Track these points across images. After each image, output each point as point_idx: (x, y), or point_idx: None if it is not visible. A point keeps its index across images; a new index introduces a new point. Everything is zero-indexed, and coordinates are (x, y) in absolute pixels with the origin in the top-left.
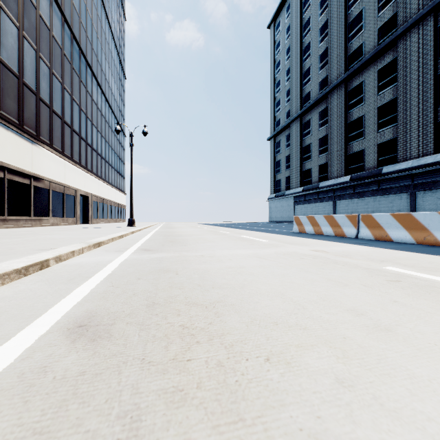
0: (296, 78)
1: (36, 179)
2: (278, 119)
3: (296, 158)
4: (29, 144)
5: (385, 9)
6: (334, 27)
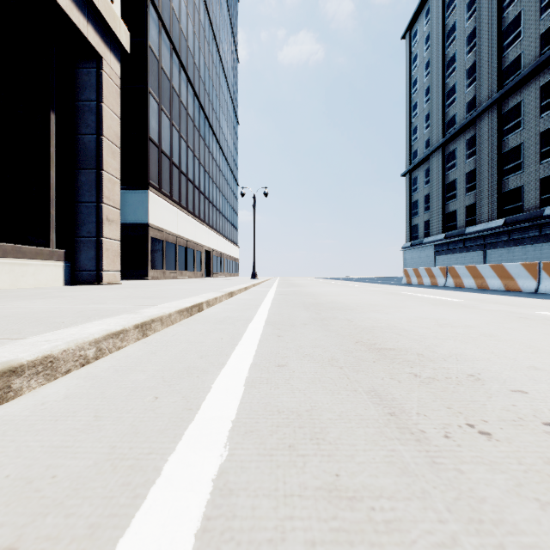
0: (437, 99)
1: (179, 239)
2: (414, 150)
3: (437, 198)
4: (176, 211)
5: (549, 11)
6: (484, 36)
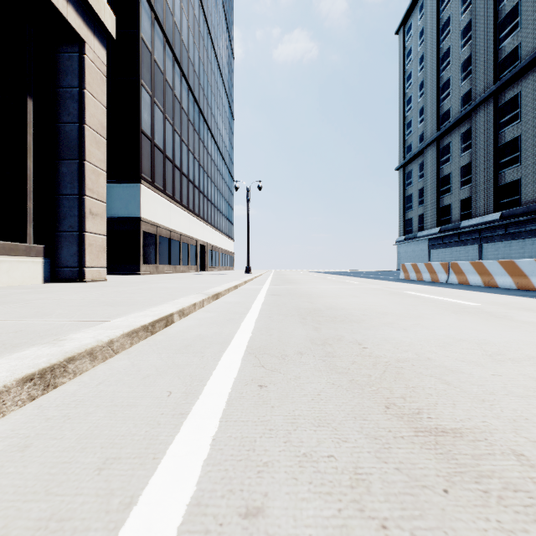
0: (431, 93)
1: (173, 234)
2: (408, 145)
3: (431, 192)
4: (169, 205)
5: None
6: (480, 28)
